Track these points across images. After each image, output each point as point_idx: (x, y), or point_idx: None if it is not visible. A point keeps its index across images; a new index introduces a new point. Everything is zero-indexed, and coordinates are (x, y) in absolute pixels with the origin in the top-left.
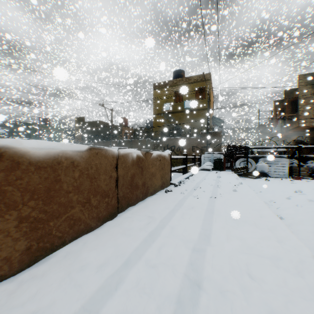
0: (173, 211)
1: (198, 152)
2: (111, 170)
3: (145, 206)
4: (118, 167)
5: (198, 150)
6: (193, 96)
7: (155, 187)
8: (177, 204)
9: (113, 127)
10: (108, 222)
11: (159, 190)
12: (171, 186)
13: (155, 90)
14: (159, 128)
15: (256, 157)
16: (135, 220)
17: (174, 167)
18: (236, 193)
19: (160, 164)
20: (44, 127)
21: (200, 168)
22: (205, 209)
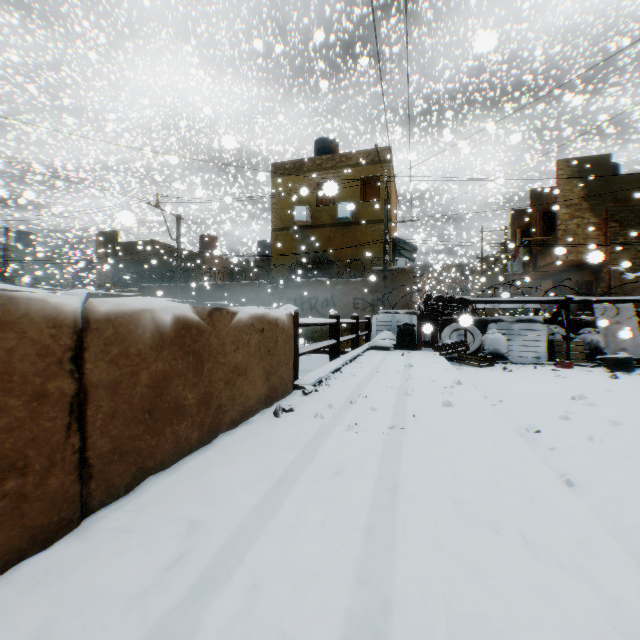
0: (280, 488)
1: (367, 310)
2: (42, 370)
3: (199, 472)
4: (87, 359)
5: (367, 307)
6: (356, 193)
7: (246, 402)
8: (298, 459)
9: (185, 256)
10: (18, 568)
11: (259, 409)
12: (295, 395)
13: (276, 177)
14: (284, 259)
15: (484, 322)
16: (130, 547)
17: (307, 346)
18: (452, 412)
19: (263, 340)
20: (23, 253)
21: (369, 344)
22: (375, 474)
